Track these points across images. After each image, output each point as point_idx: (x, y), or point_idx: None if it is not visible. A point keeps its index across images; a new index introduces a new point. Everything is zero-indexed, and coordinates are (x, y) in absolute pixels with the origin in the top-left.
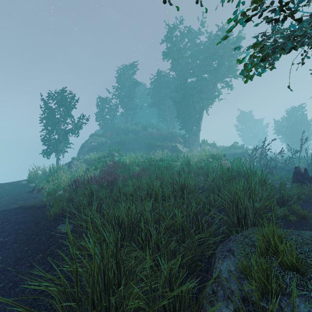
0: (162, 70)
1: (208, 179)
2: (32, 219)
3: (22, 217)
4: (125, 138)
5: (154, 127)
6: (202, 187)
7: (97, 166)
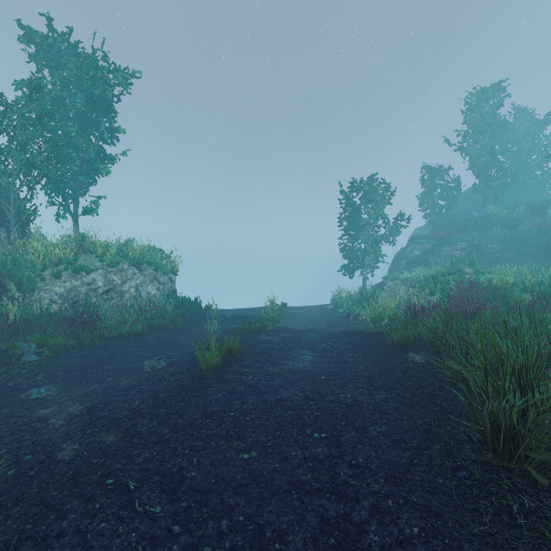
0: None
1: None
2: (370, 343)
3: (356, 340)
4: (481, 237)
5: None
6: None
7: (433, 289)
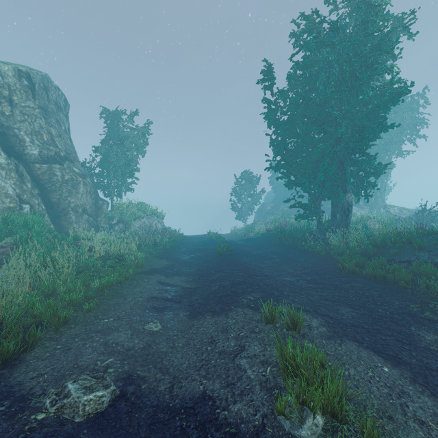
0: None
1: None
2: (257, 239)
3: (252, 239)
4: None
5: None
6: None
7: (275, 224)
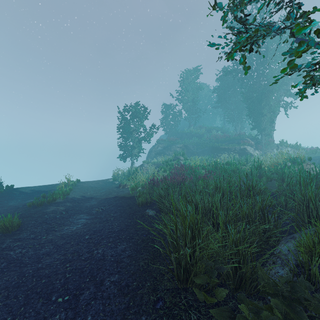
0: (228, 67)
1: (283, 184)
2: (127, 205)
3: (119, 203)
4: (188, 142)
5: (219, 130)
6: (274, 192)
7: (165, 168)
